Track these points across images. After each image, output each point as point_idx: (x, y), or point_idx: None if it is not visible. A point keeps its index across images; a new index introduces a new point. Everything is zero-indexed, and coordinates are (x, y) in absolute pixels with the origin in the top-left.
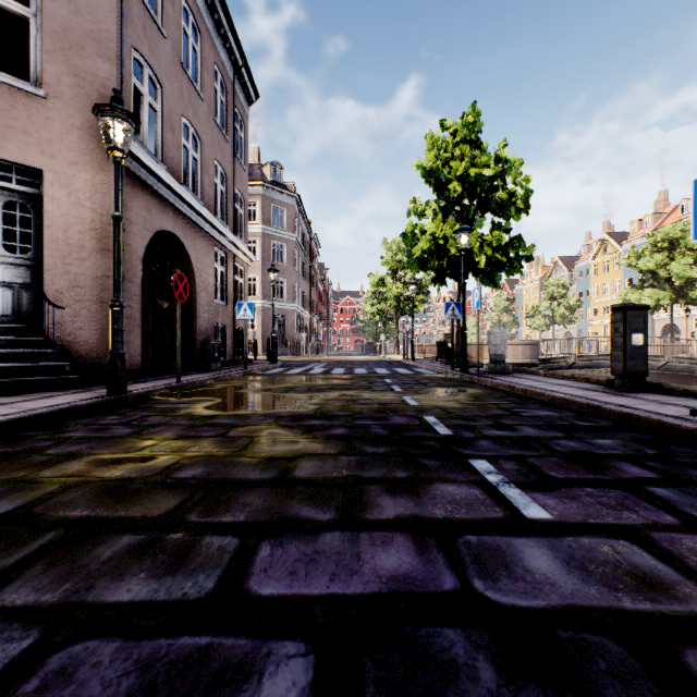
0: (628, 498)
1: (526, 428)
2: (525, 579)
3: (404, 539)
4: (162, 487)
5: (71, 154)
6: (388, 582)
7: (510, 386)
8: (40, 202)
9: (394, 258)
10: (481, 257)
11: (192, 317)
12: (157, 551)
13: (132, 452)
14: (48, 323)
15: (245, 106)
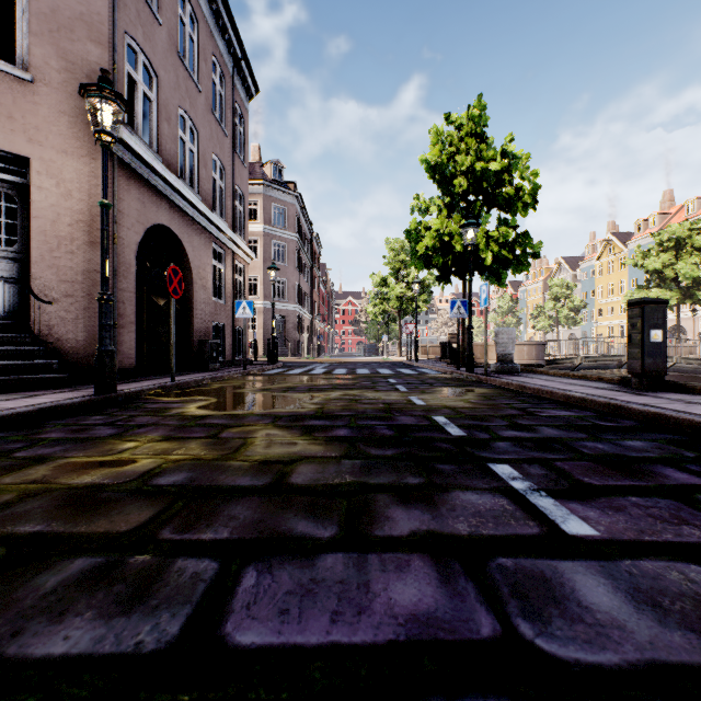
0: (683, 509)
1: (545, 429)
2: (584, 621)
3: (423, 563)
4: (136, 496)
5: (59, 141)
6: (406, 624)
7: (520, 385)
8: (27, 192)
9: (397, 258)
10: (488, 254)
11: (189, 315)
12: (114, 580)
13: (110, 455)
14: (34, 319)
15: (245, 100)
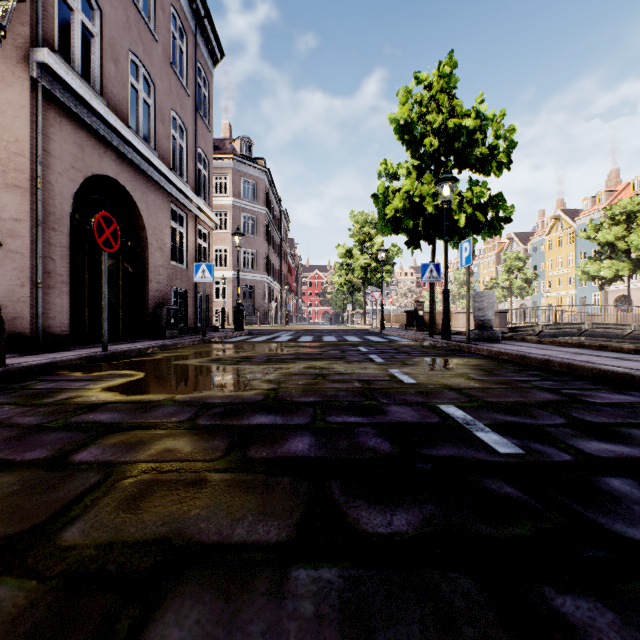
0: None
1: None
2: None
3: None
4: None
5: None
6: None
7: (519, 355)
8: None
9: (361, 230)
10: (461, 215)
11: (143, 279)
12: None
13: None
14: None
15: (209, 63)
